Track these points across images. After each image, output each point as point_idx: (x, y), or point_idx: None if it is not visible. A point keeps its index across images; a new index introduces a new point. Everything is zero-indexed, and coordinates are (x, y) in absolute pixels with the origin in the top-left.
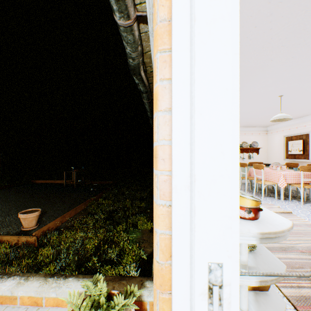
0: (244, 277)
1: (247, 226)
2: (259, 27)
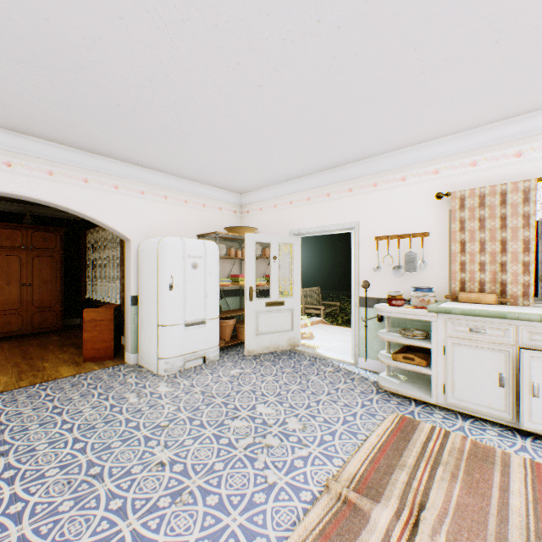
0: (382, 330)
1: (383, 304)
2: (451, 99)
